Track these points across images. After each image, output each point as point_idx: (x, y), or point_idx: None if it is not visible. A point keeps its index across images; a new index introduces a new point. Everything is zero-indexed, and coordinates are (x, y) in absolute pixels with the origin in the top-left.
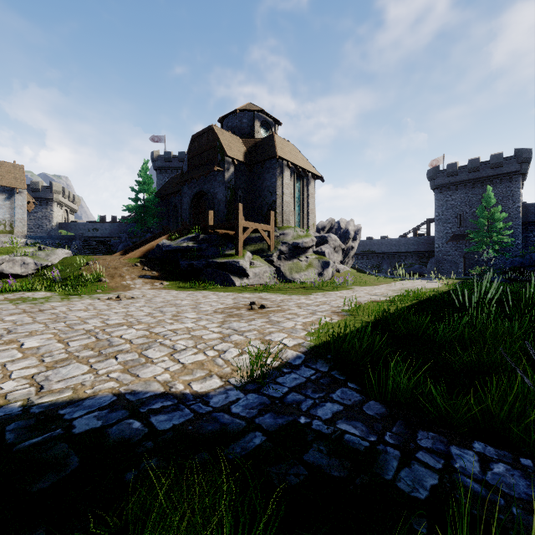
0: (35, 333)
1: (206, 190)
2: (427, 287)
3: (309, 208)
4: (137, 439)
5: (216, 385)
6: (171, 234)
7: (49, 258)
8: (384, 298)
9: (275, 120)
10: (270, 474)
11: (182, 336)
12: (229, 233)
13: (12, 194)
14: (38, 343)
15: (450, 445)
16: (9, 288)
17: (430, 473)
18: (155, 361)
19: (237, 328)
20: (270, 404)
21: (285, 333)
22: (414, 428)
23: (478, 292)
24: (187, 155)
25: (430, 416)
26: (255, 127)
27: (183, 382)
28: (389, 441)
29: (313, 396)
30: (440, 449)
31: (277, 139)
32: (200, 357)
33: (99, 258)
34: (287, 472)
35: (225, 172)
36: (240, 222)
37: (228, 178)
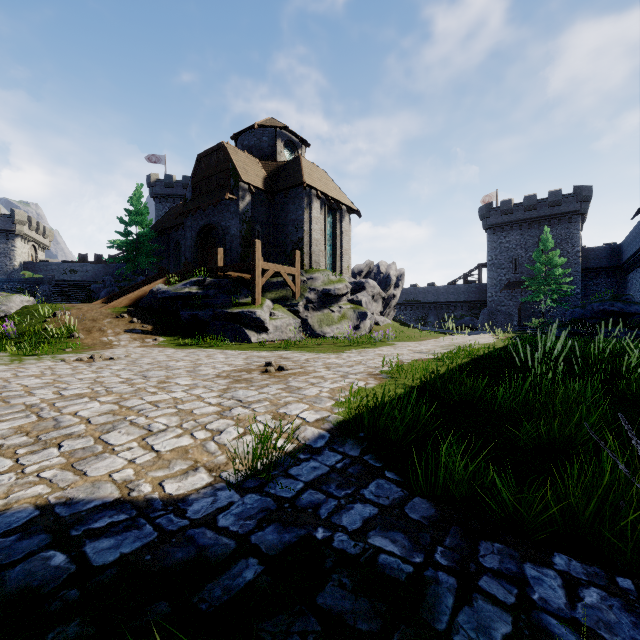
0: None
1: (215, 223)
2: (480, 343)
3: (343, 248)
4: (53, 586)
5: (201, 483)
6: (170, 277)
7: (2, 307)
8: (431, 356)
9: (302, 140)
10: (262, 635)
11: (165, 411)
12: (244, 277)
13: None
14: None
15: (523, 563)
16: None
17: (499, 613)
18: (116, 449)
19: (243, 398)
20: (276, 509)
21: (306, 404)
22: (474, 537)
23: (542, 348)
24: (192, 179)
25: (494, 517)
26: (277, 147)
27: (152, 481)
28: (440, 562)
29: (337, 494)
30: (510, 570)
31: (305, 163)
32: (184, 441)
33: (73, 307)
34: (288, 630)
35: (239, 201)
36: (257, 263)
37: (243, 209)
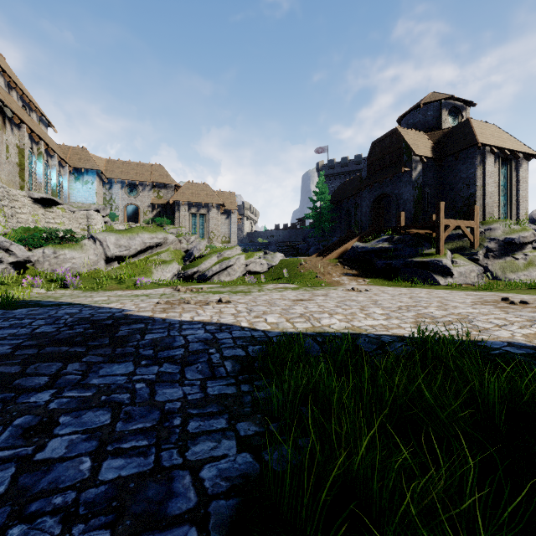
0: (365, 307)
1: (389, 192)
2: None
3: (520, 196)
4: None
5: None
6: (360, 237)
7: (273, 260)
8: None
9: (466, 103)
10: None
11: (485, 317)
12: (420, 232)
13: (229, 214)
14: (382, 312)
15: None
16: (260, 281)
17: None
18: (492, 329)
19: (532, 316)
20: None
21: None
22: None
23: None
24: (367, 162)
25: None
26: (442, 117)
27: None
28: None
29: None
30: None
31: (474, 123)
32: (528, 331)
33: (306, 259)
34: None
35: (412, 172)
36: (441, 221)
37: (415, 177)
